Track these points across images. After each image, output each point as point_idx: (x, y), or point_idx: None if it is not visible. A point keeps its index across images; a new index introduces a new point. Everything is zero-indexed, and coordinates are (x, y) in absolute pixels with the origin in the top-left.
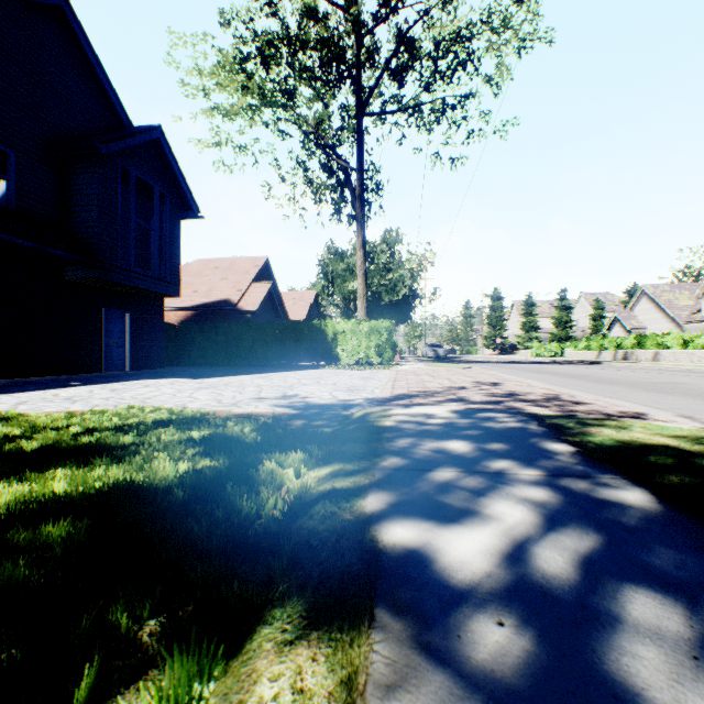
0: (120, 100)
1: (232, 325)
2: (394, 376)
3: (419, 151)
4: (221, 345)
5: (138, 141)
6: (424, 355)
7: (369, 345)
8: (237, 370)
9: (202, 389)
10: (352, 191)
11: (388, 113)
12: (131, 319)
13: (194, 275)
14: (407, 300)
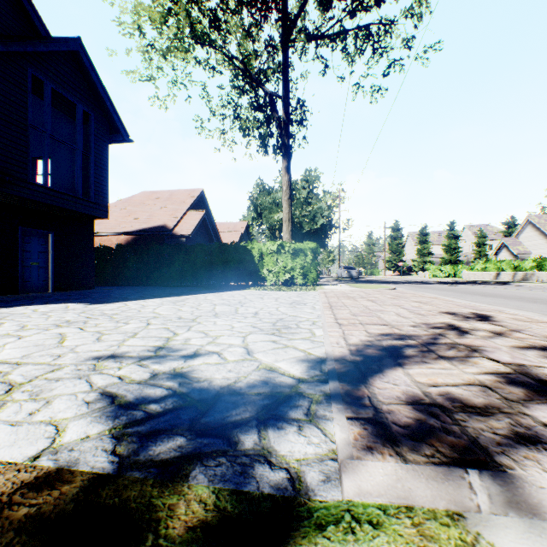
0: (36, 10)
1: (164, 247)
2: (326, 300)
3: (342, 79)
4: (153, 267)
5: (49, 47)
6: (338, 276)
7: (294, 267)
8: (162, 291)
9: (56, 327)
10: (278, 120)
11: (313, 39)
12: (54, 239)
13: (137, 205)
14: (324, 229)
